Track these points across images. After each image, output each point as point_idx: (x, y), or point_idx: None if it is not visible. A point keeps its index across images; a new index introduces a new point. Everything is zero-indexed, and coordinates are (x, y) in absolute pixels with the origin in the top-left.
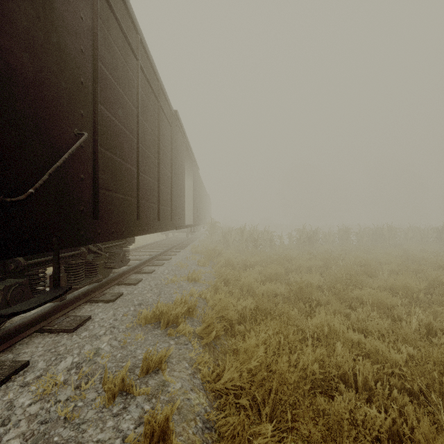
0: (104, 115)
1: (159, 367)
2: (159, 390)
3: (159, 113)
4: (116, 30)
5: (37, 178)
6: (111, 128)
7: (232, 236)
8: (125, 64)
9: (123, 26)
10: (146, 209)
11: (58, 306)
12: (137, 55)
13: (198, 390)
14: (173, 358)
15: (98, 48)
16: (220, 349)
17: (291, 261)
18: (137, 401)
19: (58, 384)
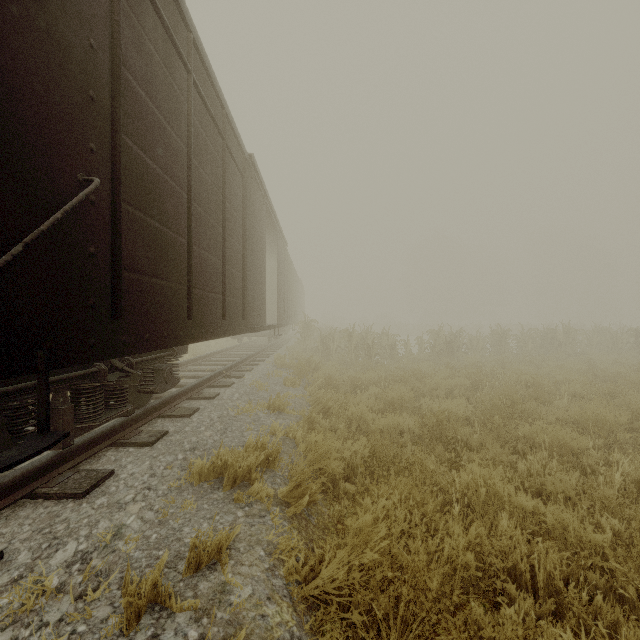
0: (132, 154)
1: (218, 558)
2: (215, 600)
3: (224, 156)
4: (154, 22)
5: (6, 251)
6: (144, 175)
7: (335, 341)
8: (169, 77)
9: (166, 17)
10: (204, 302)
11: (62, 454)
12: (189, 65)
13: (279, 599)
14: (241, 541)
15: (120, 46)
16: (317, 522)
17: (423, 379)
18: (176, 622)
19: (47, 593)
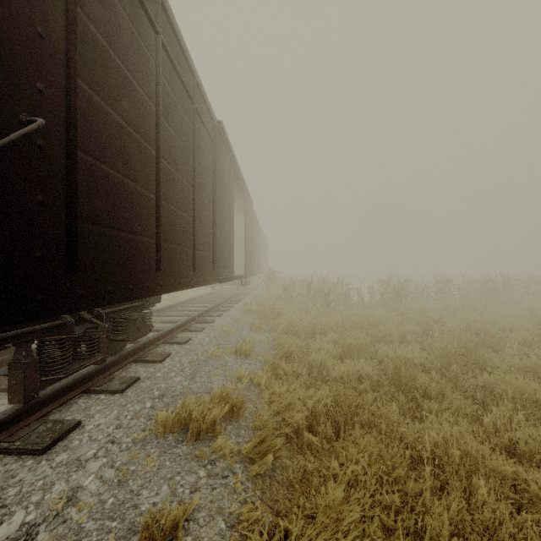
0: (92, 102)
1: (174, 534)
2: None
3: (194, 120)
4: None
5: None
6: (106, 126)
7: (296, 289)
8: (135, 34)
9: None
10: (173, 255)
11: (30, 405)
12: (157, 26)
13: None
14: (201, 510)
15: None
16: (281, 478)
17: (377, 325)
18: None
19: None
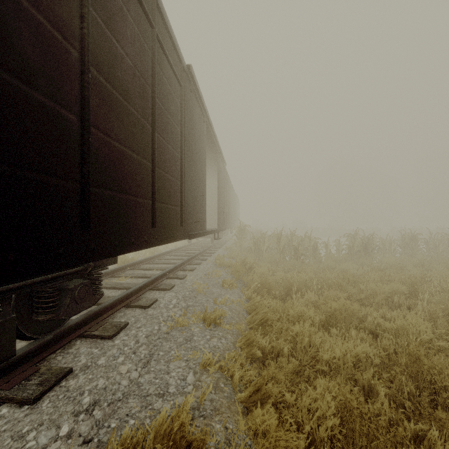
0: None
1: None
2: None
3: (153, 47)
4: None
5: None
6: None
7: (265, 242)
8: None
9: None
10: (118, 206)
11: None
12: None
13: None
14: None
15: None
16: None
17: (355, 283)
18: None
19: None
